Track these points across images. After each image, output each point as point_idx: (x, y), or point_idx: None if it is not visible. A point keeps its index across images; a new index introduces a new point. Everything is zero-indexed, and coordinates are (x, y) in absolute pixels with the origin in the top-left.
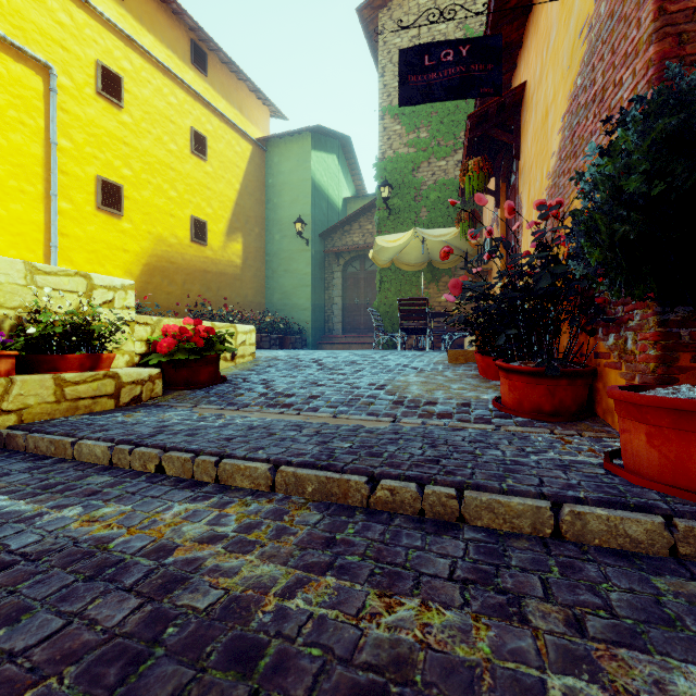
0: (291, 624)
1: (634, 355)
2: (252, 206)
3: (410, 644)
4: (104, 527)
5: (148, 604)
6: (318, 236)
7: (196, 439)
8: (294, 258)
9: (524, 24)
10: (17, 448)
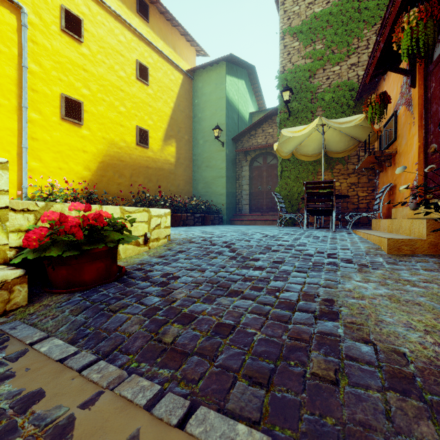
0: None
1: None
2: (183, 119)
3: None
4: None
5: None
6: (231, 140)
7: None
8: (213, 156)
9: None
10: None
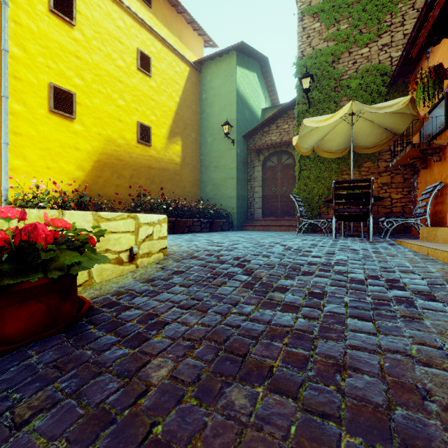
0: None
1: None
2: (189, 115)
3: None
4: None
5: None
6: (241, 137)
7: None
8: (222, 156)
9: None
10: None
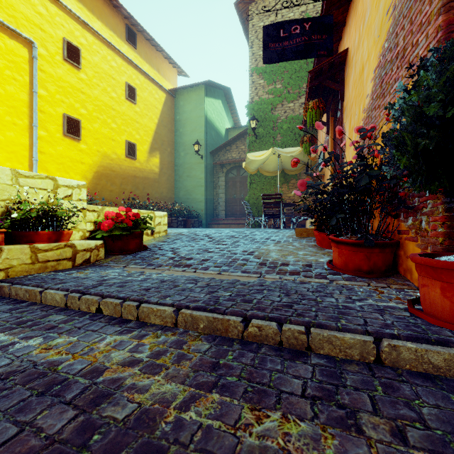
0: (186, 433)
1: (427, 231)
2: (166, 133)
3: (275, 450)
4: (56, 354)
5: (81, 415)
6: (209, 153)
7: (124, 290)
8: (193, 168)
9: (347, 9)
10: (4, 295)
